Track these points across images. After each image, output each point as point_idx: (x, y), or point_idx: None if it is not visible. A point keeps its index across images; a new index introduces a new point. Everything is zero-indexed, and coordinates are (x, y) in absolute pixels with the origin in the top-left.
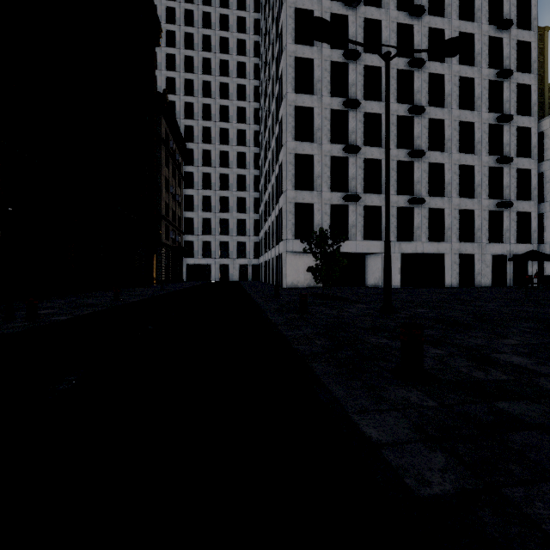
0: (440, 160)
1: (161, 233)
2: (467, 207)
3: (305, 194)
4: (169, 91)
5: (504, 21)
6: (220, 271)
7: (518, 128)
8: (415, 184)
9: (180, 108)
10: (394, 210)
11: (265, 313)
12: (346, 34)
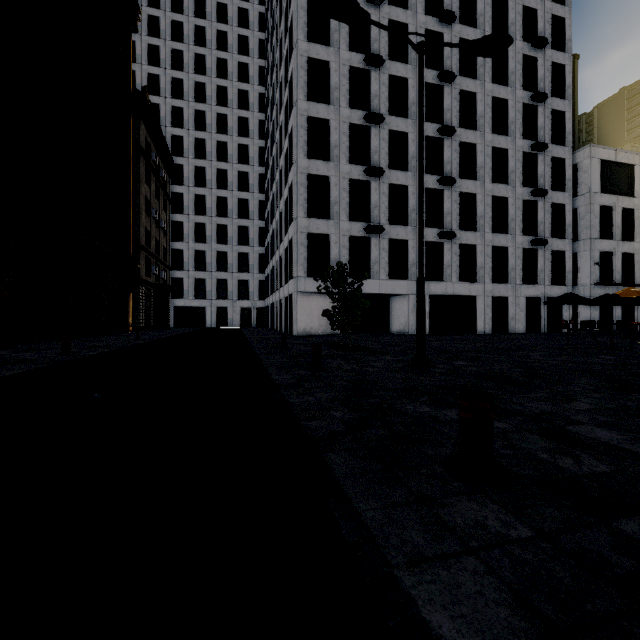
0: (472, 189)
1: (140, 267)
2: (500, 244)
3: (320, 223)
4: (152, 91)
5: (538, 38)
6: (217, 316)
7: (553, 158)
8: (445, 216)
9: (166, 113)
10: None
11: (267, 369)
12: (368, 36)
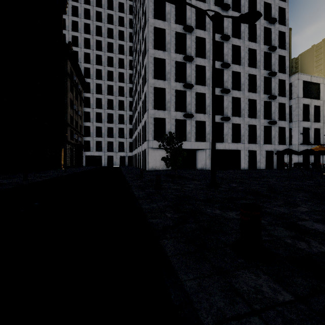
0: (238, 95)
1: (67, 135)
2: (252, 123)
3: (160, 112)
4: (74, 44)
5: (272, 18)
6: (107, 160)
7: (279, 80)
8: (224, 109)
9: (81, 56)
10: None
11: (132, 189)
12: (185, 16)
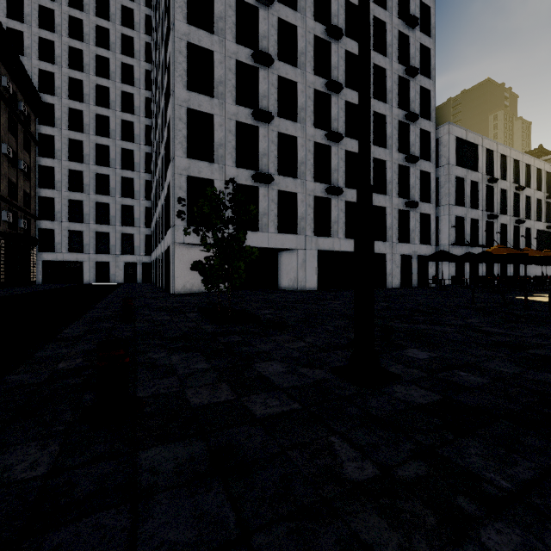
0: (356, 149)
1: None
2: (380, 204)
3: (202, 166)
4: (13, 15)
5: (412, 17)
6: (97, 271)
7: (421, 131)
8: (332, 172)
9: (32, 44)
10: (310, 199)
11: None
12: None
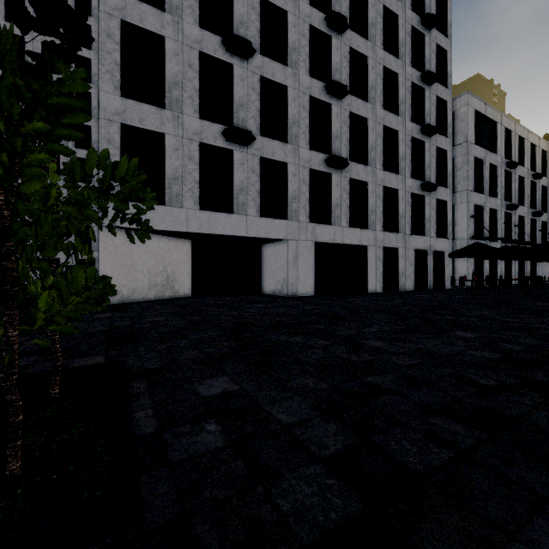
0: (363, 112)
1: None
2: (391, 185)
3: (146, 111)
4: None
5: None
6: None
7: (436, 99)
8: (333, 138)
9: None
10: (305, 172)
11: None
12: None
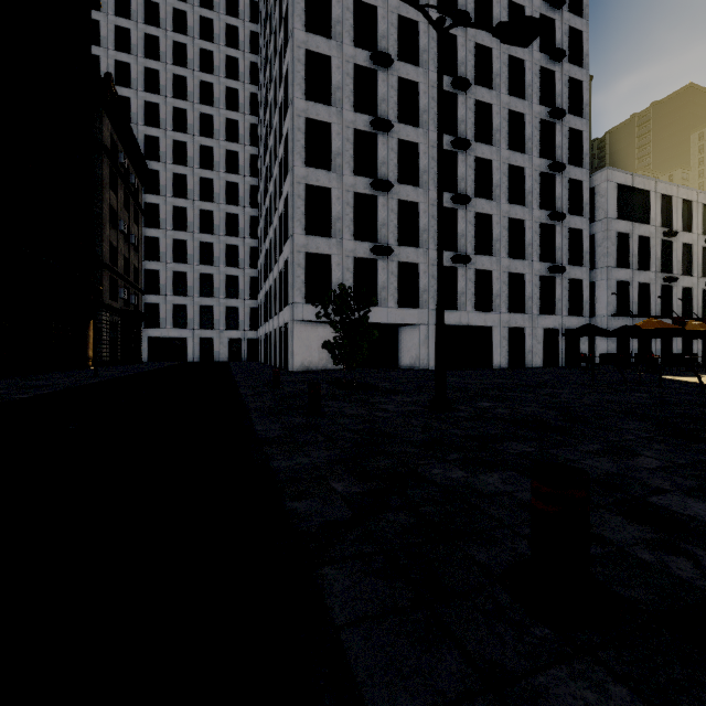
0: (488, 210)
1: (104, 289)
2: (517, 270)
3: (320, 242)
4: (121, 82)
5: (556, 50)
6: (200, 348)
7: (570, 180)
8: (459, 238)
9: (139, 109)
10: (434, 269)
11: (250, 416)
12: (375, 32)
